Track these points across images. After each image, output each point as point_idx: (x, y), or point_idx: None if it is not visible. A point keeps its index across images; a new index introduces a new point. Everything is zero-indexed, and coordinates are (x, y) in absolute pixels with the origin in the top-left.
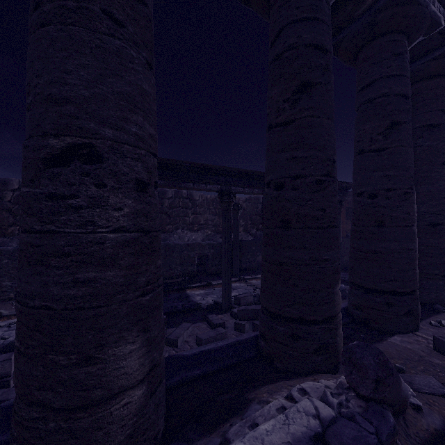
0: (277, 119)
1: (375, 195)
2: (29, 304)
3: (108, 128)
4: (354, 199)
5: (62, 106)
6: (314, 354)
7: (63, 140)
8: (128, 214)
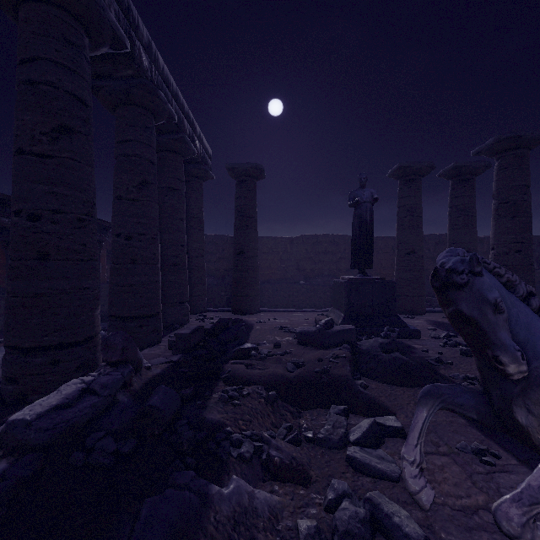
0: (31, 148)
1: (131, 237)
2: None
3: None
4: (114, 239)
5: None
6: (76, 372)
7: None
8: None
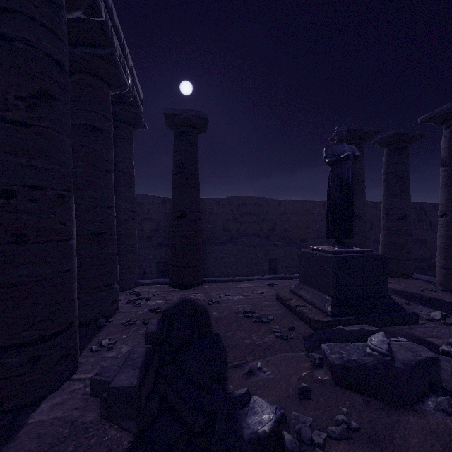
0: None
1: (13, 193)
2: None
3: None
4: None
5: None
6: None
7: None
8: None
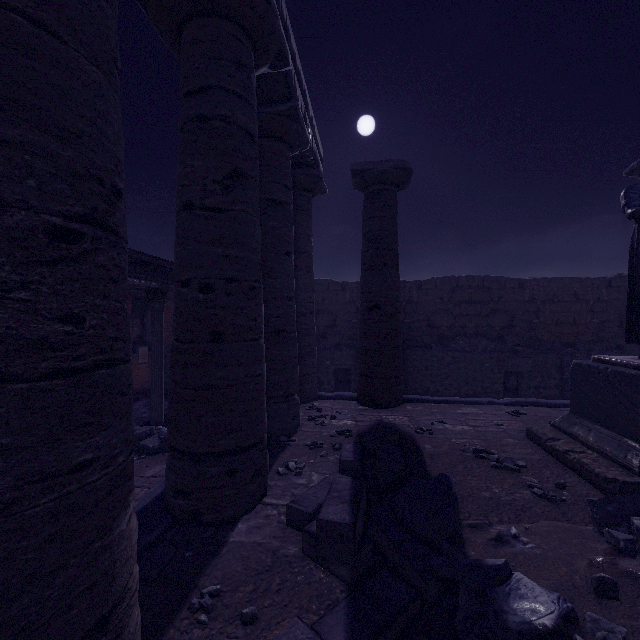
0: None
1: (210, 287)
2: None
3: None
4: (178, 290)
5: None
6: None
7: None
8: None
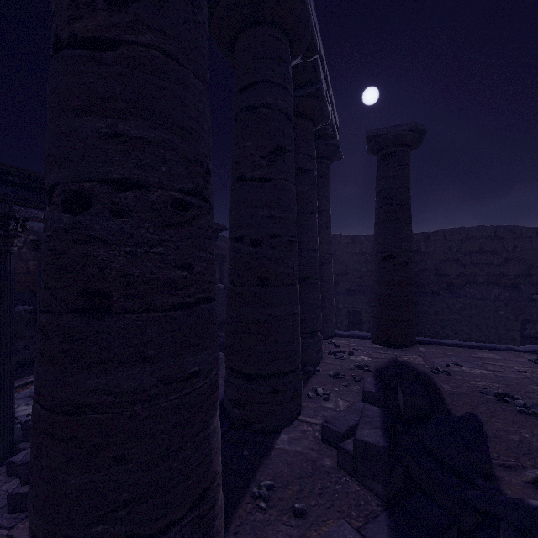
0: (72, 26)
1: (258, 242)
2: None
3: None
4: (233, 245)
5: None
6: None
7: None
8: None
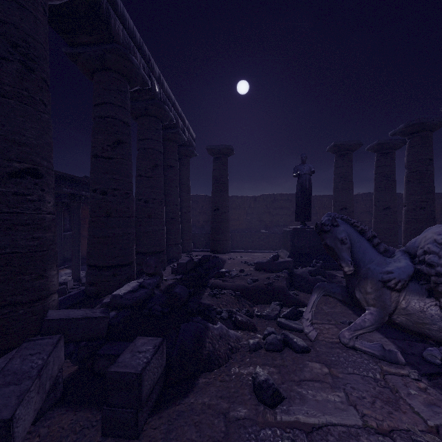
0: (102, 154)
1: (147, 201)
2: (0, 252)
3: (45, 161)
4: (137, 202)
5: (23, 147)
6: (125, 281)
7: (23, 165)
8: (53, 205)
